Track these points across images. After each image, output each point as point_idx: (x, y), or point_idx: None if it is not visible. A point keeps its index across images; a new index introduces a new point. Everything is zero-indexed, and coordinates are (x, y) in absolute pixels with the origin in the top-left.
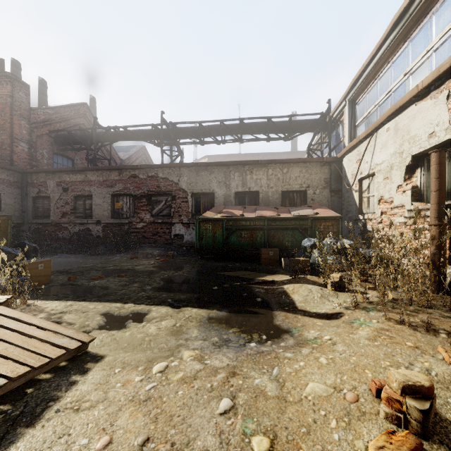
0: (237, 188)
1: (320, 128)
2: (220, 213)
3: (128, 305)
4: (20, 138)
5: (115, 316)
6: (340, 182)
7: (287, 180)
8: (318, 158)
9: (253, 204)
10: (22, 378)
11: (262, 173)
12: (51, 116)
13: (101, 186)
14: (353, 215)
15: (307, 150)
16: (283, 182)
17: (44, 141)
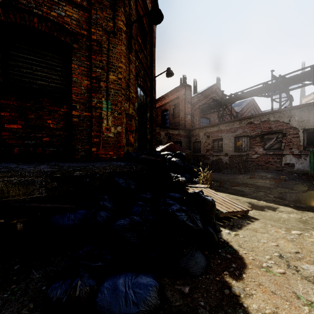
0: None
1: None
2: None
3: (261, 202)
4: (188, 113)
5: (255, 205)
6: None
7: None
8: None
9: None
10: (229, 213)
11: None
12: (199, 98)
13: (227, 132)
14: None
15: None
16: None
17: (197, 112)
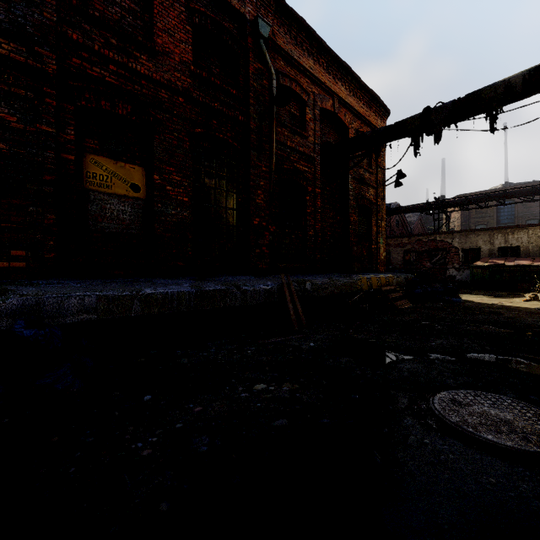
0: (500, 244)
1: None
2: (486, 262)
3: None
4: None
5: None
6: None
7: None
8: None
9: (514, 255)
10: None
11: (522, 233)
12: None
13: (396, 247)
14: None
15: None
16: None
17: None
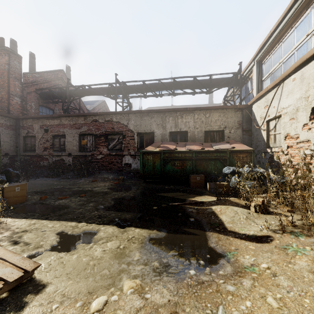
0: (171, 129)
1: (233, 84)
2: (158, 147)
3: (81, 224)
4: (15, 94)
5: (69, 235)
6: (250, 123)
7: (209, 122)
8: (233, 105)
9: (183, 141)
10: None
11: (190, 117)
12: (37, 79)
13: (71, 128)
14: (261, 149)
15: (223, 100)
16: (206, 124)
17: (32, 97)
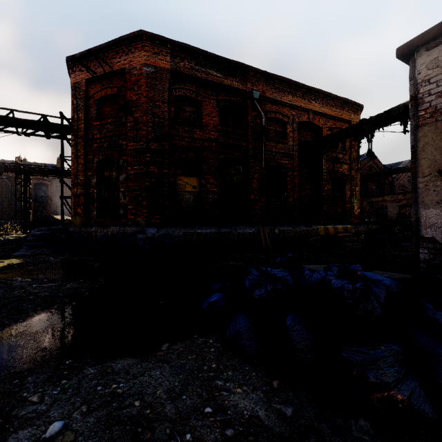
0: None
1: None
2: None
3: None
4: None
5: None
6: None
7: None
8: None
9: None
10: None
11: None
12: None
13: (392, 202)
14: None
15: None
16: None
17: None
